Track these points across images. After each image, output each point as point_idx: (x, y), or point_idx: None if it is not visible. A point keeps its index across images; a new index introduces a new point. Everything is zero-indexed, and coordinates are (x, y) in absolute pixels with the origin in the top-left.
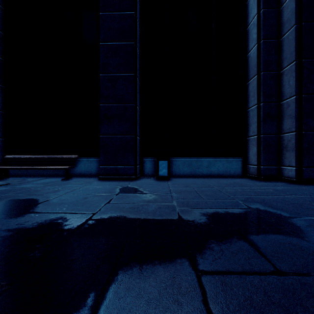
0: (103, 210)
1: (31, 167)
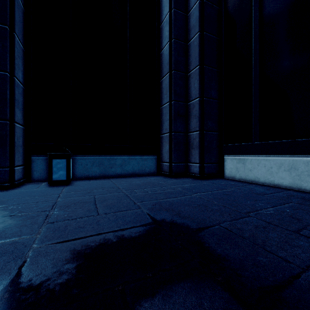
0: None
1: None
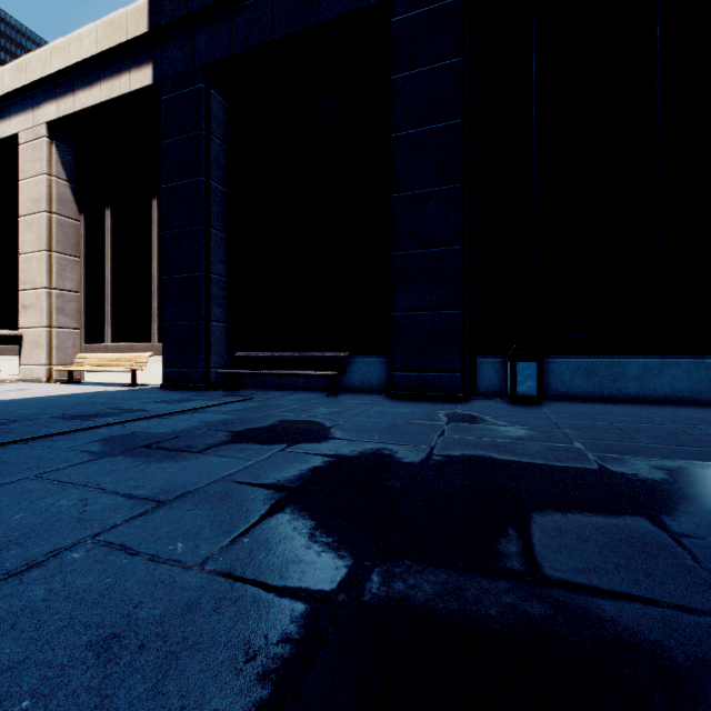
0: (443, 445)
1: (278, 371)
